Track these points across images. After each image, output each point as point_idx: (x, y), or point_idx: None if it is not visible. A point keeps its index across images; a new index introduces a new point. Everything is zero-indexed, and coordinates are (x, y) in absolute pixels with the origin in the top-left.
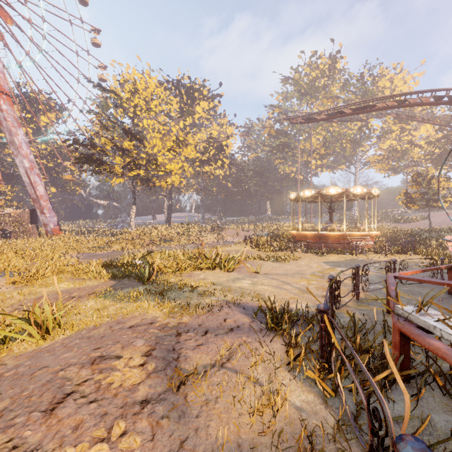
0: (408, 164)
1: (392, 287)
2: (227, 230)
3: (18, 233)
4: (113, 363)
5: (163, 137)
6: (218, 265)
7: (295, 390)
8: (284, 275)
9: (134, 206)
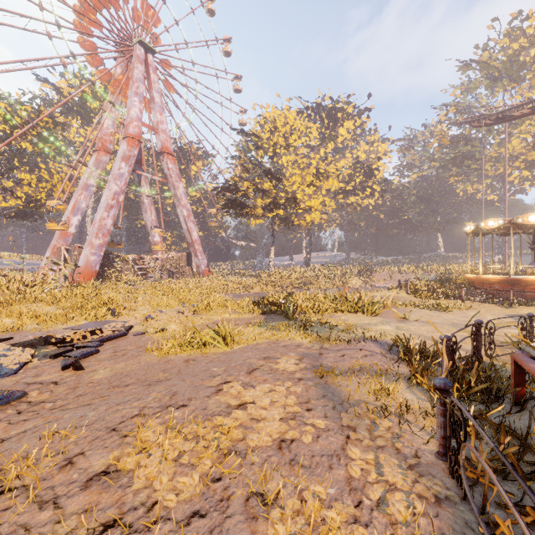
0: None
1: None
2: (377, 273)
3: (179, 274)
4: (277, 360)
5: (302, 171)
6: (360, 308)
7: (410, 393)
8: (440, 324)
9: (273, 247)
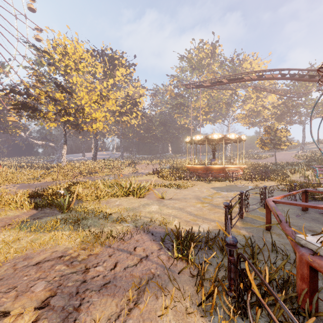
0: (261, 121)
1: (276, 211)
2: (139, 164)
3: None
4: None
5: (89, 92)
6: (131, 192)
7: None
8: (183, 199)
9: (65, 145)
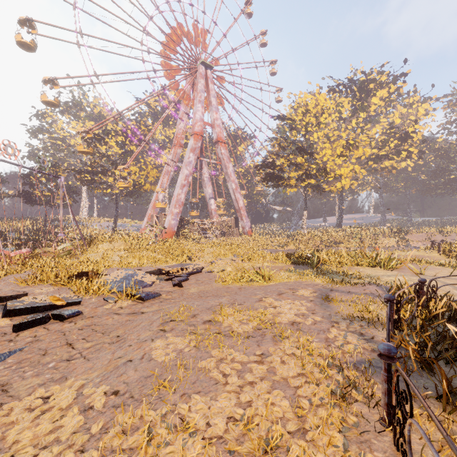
0: None
1: None
2: (413, 234)
3: (229, 233)
4: (298, 290)
5: (332, 144)
6: (378, 263)
7: None
8: None
9: (305, 211)
